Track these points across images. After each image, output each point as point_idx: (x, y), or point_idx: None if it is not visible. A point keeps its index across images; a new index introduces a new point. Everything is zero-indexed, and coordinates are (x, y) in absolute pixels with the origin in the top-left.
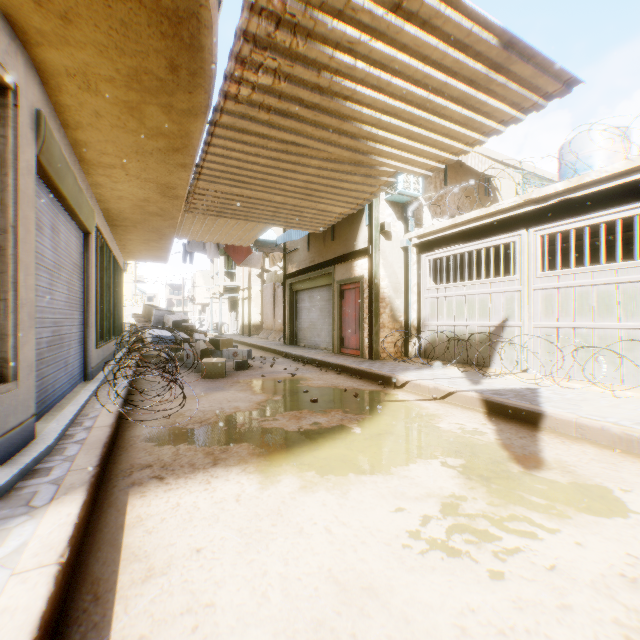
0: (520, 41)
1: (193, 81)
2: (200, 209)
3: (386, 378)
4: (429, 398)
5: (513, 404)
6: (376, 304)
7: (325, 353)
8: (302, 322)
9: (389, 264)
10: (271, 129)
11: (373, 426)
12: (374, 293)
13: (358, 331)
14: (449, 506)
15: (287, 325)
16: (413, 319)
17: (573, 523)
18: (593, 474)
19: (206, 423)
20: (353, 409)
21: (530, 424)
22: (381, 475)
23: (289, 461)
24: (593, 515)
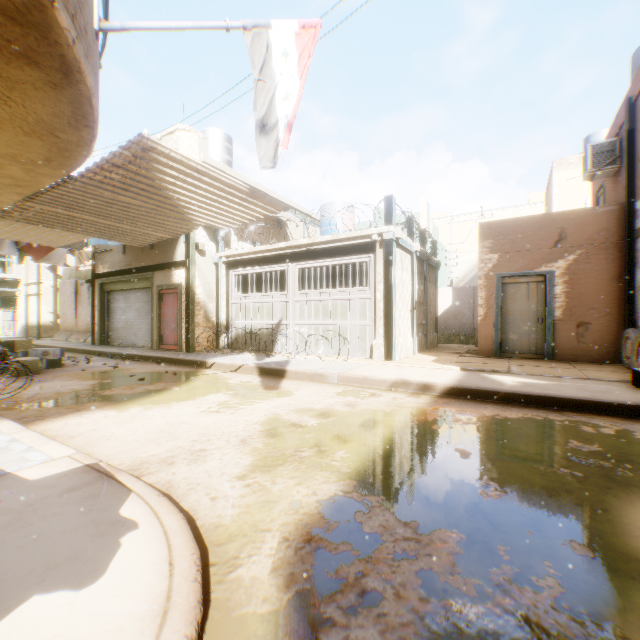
0: (258, 192)
1: (62, 166)
2: (18, 217)
3: (199, 363)
4: (228, 371)
5: (271, 367)
6: (192, 307)
7: (144, 350)
8: (117, 322)
9: (203, 275)
10: (114, 193)
11: (187, 386)
12: (191, 298)
13: (177, 329)
14: (222, 403)
15: (98, 325)
16: (223, 319)
17: (270, 400)
18: (290, 388)
19: (52, 398)
20: (173, 381)
21: (278, 376)
22: (191, 401)
23: (133, 403)
24: (279, 397)
